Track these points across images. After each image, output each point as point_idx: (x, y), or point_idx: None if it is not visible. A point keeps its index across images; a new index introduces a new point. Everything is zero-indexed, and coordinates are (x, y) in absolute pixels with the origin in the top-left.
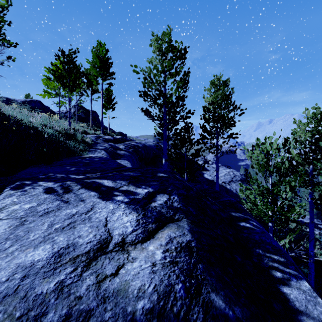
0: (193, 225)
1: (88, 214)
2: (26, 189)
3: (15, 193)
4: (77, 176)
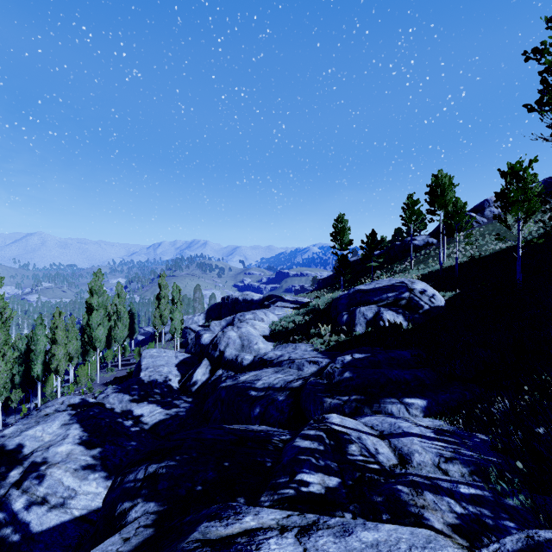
0: (174, 549)
1: None
2: None
3: None
4: None
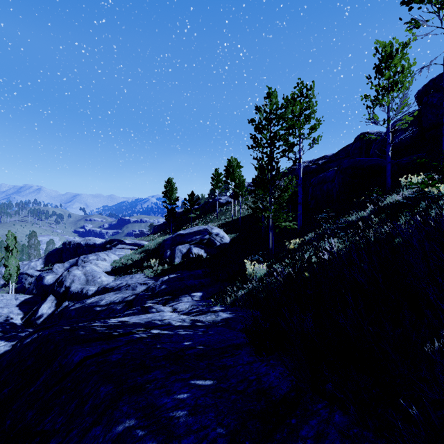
0: None
1: (131, 318)
2: (184, 318)
3: (187, 318)
4: (161, 332)
